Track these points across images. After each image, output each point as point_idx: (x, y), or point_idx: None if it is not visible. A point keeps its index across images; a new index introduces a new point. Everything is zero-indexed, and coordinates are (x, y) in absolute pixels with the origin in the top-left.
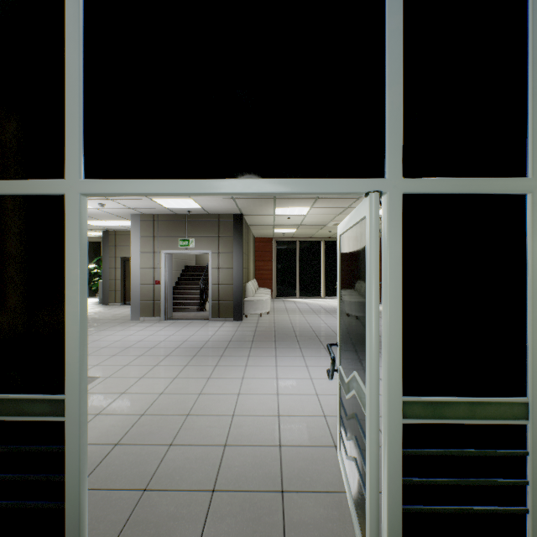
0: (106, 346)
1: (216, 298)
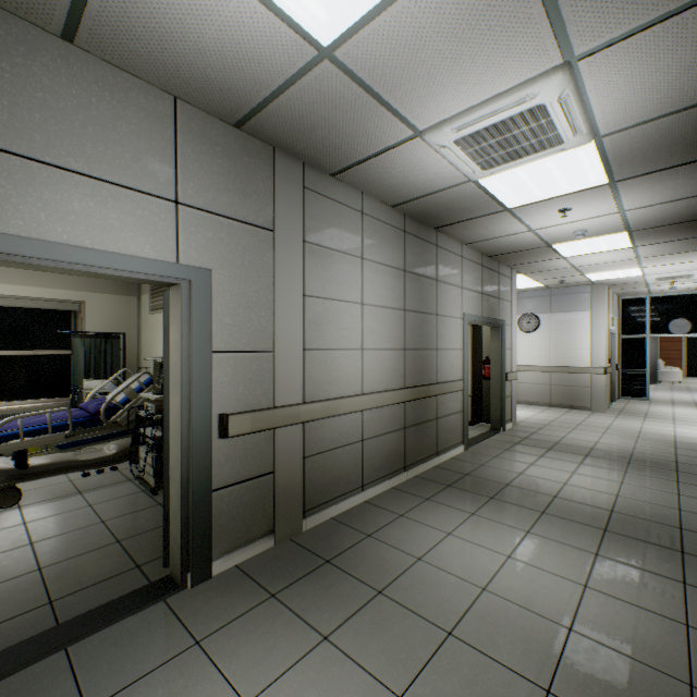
0: None
1: None
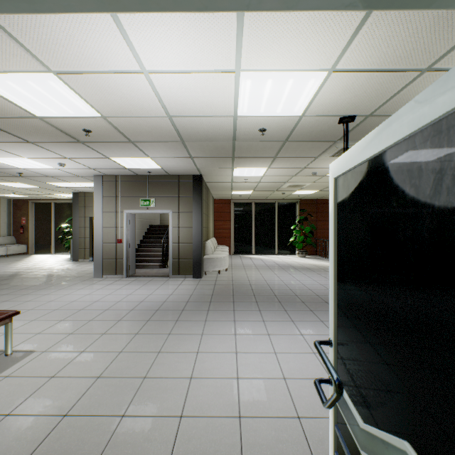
0: (58, 309)
1: (176, 256)
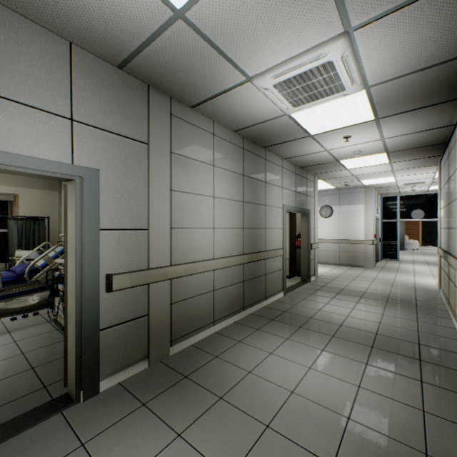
0: None
1: None
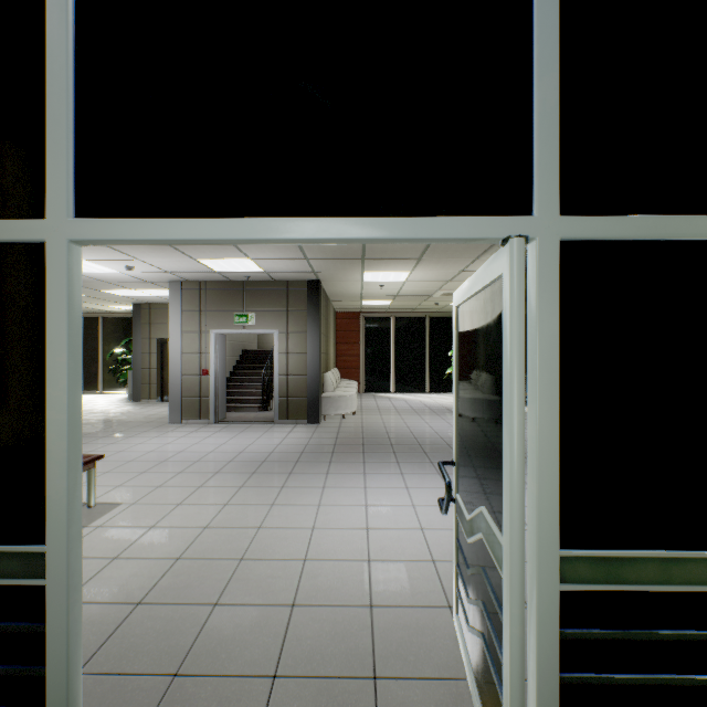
0: (133, 460)
1: (283, 393)
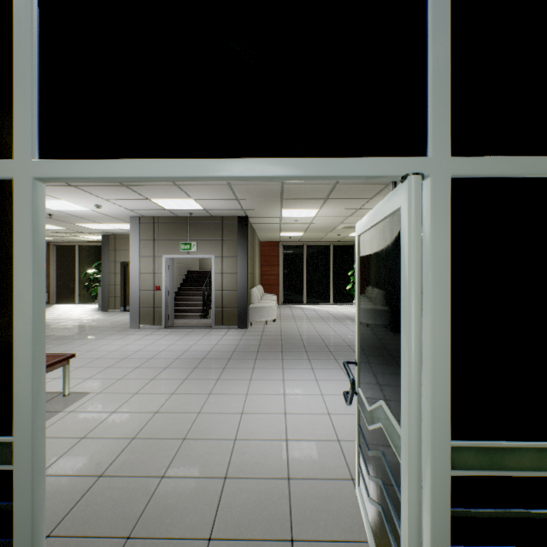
0: (100, 357)
1: (219, 305)
